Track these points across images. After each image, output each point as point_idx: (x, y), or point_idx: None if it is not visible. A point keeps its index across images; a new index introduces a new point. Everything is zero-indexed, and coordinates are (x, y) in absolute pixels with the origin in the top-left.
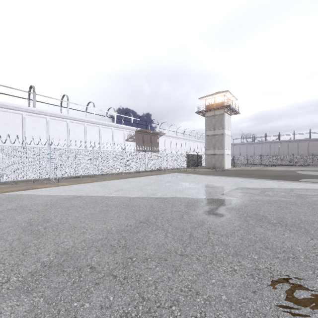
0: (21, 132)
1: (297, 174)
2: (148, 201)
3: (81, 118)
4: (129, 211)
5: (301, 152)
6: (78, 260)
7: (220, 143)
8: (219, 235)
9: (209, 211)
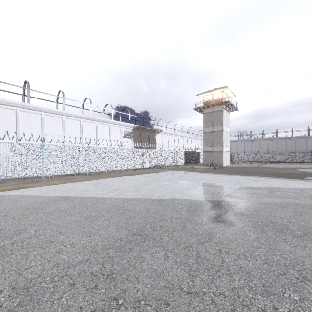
0: (15, 128)
1: (301, 172)
2: (145, 204)
3: (77, 114)
4: (121, 218)
5: (299, 149)
6: (39, 303)
7: (218, 140)
8: (236, 256)
9: (216, 218)
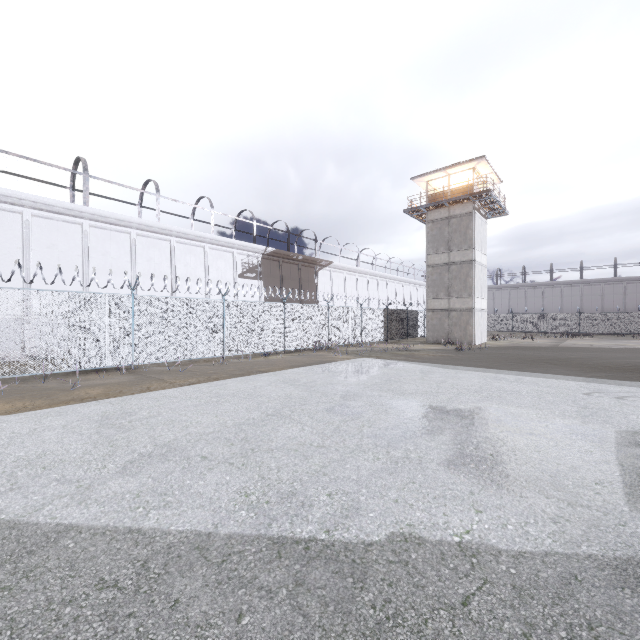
0: None
1: None
2: (246, 634)
3: (121, 216)
4: None
5: (632, 306)
6: None
7: (463, 283)
8: None
9: None
